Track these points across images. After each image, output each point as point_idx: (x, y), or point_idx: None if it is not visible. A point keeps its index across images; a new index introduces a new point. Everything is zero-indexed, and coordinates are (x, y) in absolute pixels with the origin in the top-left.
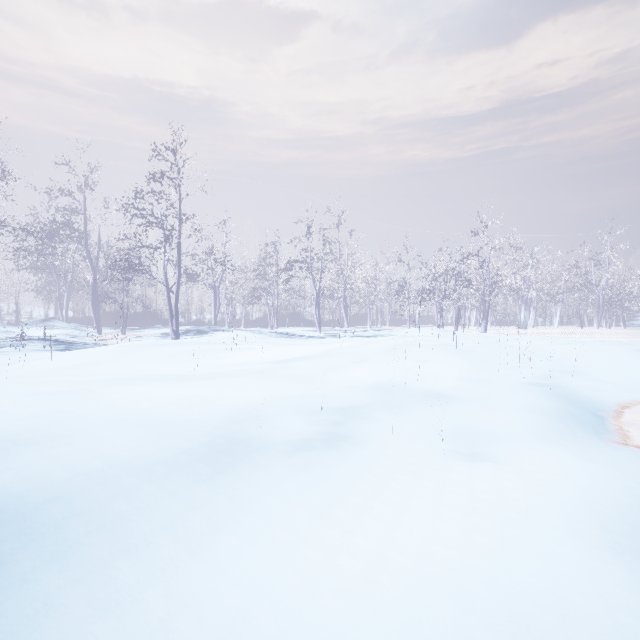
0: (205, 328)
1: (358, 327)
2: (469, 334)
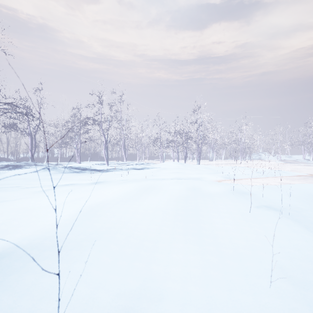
0: (22, 163)
1: (132, 161)
2: (195, 166)
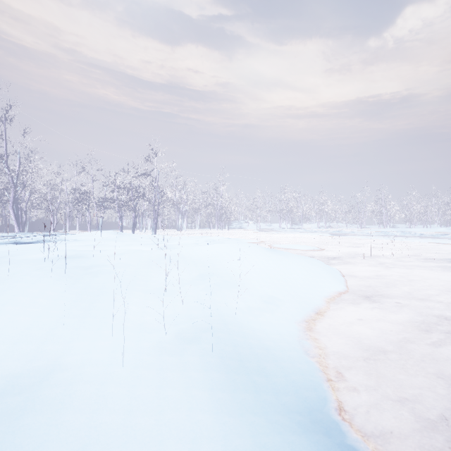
0: None
1: (42, 232)
2: (141, 236)
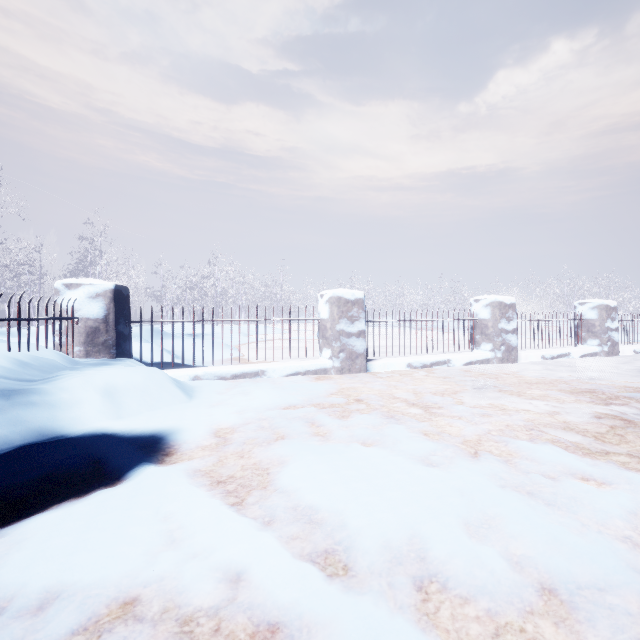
0: None
1: None
2: None
